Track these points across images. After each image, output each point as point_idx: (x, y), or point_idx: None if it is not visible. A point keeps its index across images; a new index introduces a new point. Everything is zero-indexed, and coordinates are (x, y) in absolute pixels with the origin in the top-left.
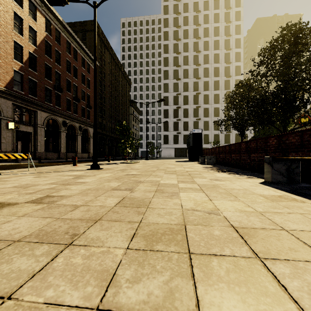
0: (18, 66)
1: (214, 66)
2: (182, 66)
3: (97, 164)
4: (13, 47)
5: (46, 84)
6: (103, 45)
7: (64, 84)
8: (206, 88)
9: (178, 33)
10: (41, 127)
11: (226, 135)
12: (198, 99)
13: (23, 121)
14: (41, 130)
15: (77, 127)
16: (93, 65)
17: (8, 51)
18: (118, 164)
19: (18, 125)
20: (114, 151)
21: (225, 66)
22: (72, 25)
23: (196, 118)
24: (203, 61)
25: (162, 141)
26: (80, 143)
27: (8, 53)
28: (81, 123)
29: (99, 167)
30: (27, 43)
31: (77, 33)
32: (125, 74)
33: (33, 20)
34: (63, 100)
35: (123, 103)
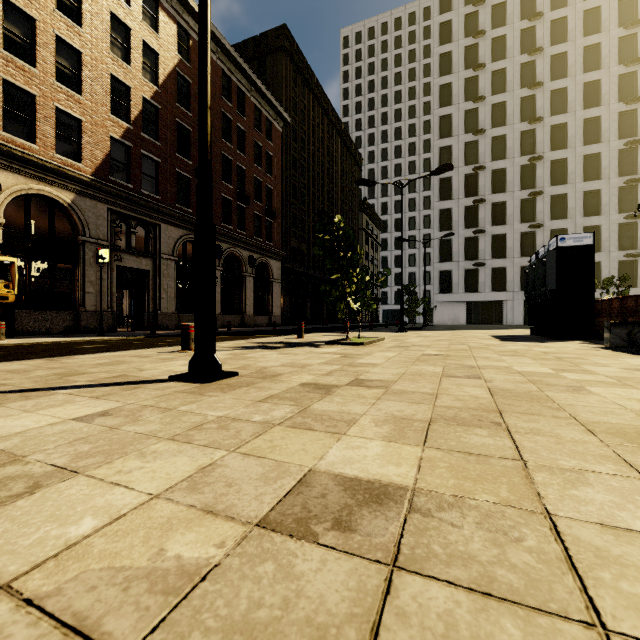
0: (120, 130)
1: (583, 81)
2: (488, 98)
3: (211, 356)
4: (110, 89)
5: (179, 166)
6: (300, 80)
7: (217, 166)
8: (558, 143)
9: (478, 18)
10: (169, 258)
11: (624, 263)
12: (534, 175)
13: (132, 247)
14: (169, 267)
15: (246, 258)
16: (279, 123)
17: (99, 97)
18: (316, 349)
19: (120, 255)
20: (326, 312)
21: (621, 74)
22: (239, 48)
23: (529, 225)
24: (551, 73)
25: (436, 285)
26: (252, 293)
27: (100, 103)
28: (253, 250)
29: (218, 371)
30: (139, 79)
31: (250, 63)
32: (349, 141)
33: (152, 29)
34: (215, 200)
35: (344, 206)
